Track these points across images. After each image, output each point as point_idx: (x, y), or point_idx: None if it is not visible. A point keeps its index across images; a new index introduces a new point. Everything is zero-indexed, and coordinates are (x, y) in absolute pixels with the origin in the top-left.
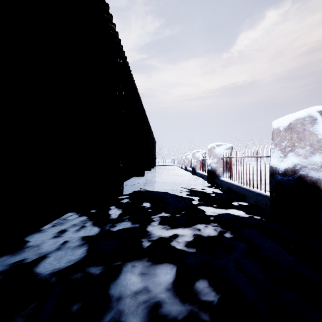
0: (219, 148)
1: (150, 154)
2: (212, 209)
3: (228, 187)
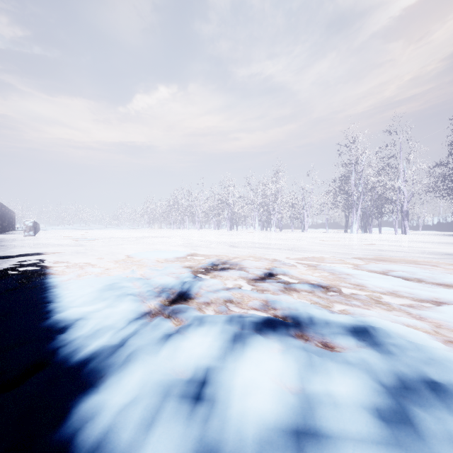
0: None
1: (11, 223)
2: None
3: None
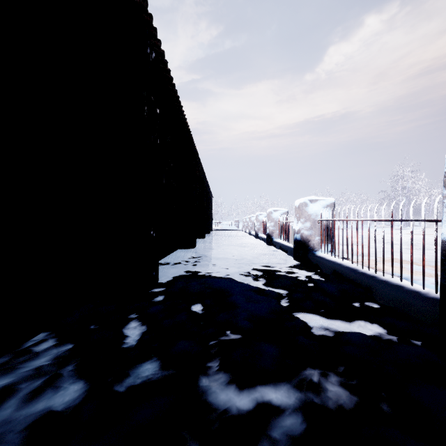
0: (314, 205)
1: (204, 214)
2: (320, 318)
3: (333, 270)
